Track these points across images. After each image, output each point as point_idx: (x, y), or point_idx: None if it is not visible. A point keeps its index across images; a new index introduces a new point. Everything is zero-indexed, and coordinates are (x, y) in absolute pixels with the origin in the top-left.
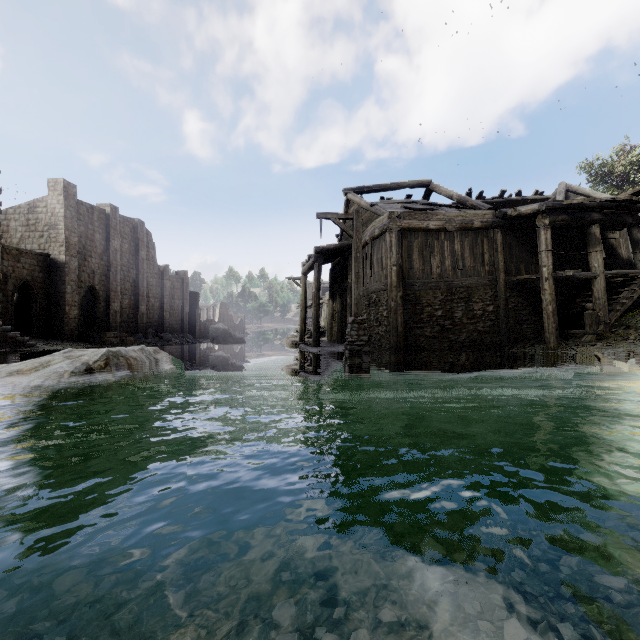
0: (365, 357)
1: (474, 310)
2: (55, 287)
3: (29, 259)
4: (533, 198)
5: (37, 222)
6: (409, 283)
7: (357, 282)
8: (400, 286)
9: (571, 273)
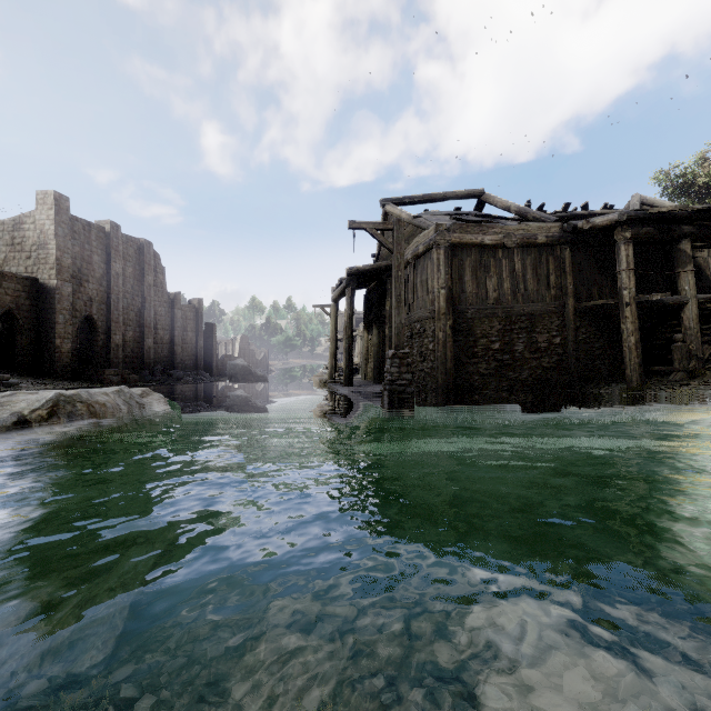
0: (408, 400)
1: (538, 342)
2: (44, 316)
3: (13, 284)
4: (602, 212)
5: (24, 241)
6: (460, 310)
7: (398, 307)
8: (450, 313)
9: (658, 297)
